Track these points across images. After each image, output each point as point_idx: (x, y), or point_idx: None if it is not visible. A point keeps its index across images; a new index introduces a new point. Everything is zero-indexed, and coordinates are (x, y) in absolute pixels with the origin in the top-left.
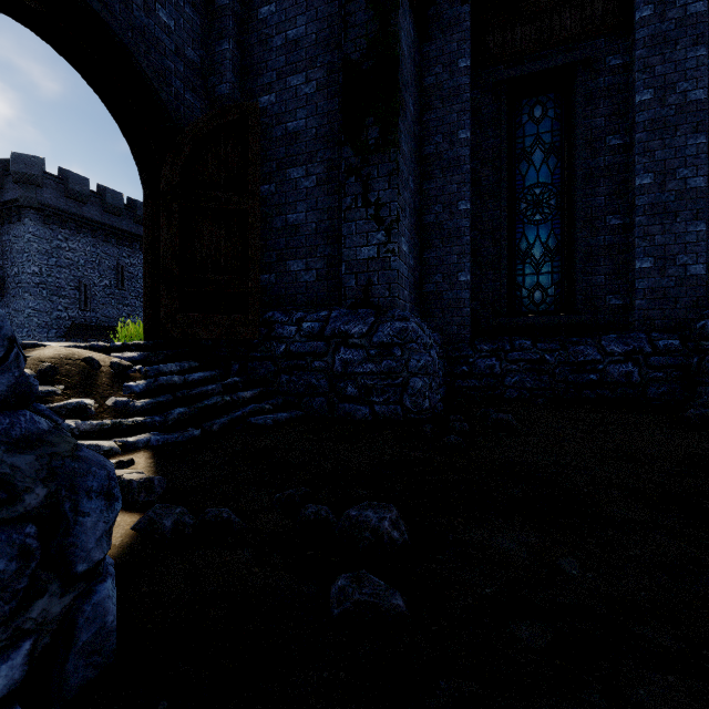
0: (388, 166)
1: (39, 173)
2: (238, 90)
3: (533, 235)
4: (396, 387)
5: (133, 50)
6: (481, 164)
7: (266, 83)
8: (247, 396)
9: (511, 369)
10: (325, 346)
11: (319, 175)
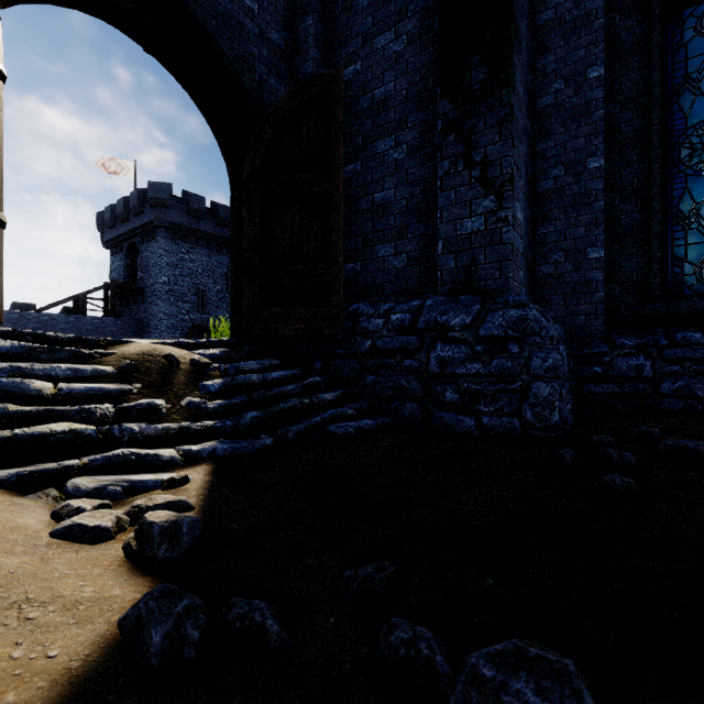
0: (498, 113)
1: (168, 197)
2: (322, 67)
3: (702, 190)
4: (511, 393)
5: (215, 34)
6: (620, 107)
7: (351, 52)
8: (328, 398)
9: (670, 371)
10: (417, 341)
11: (410, 143)
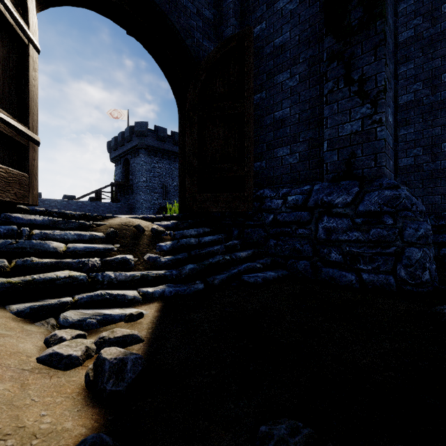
0: (373, 40)
1: (145, 130)
2: (238, 30)
3: None
4: (386, 256)
5: (168, 13)
6: None
7: (258, 16)
8: (243, 255)
9: None
10: (308, 215)
11: (301, 73)
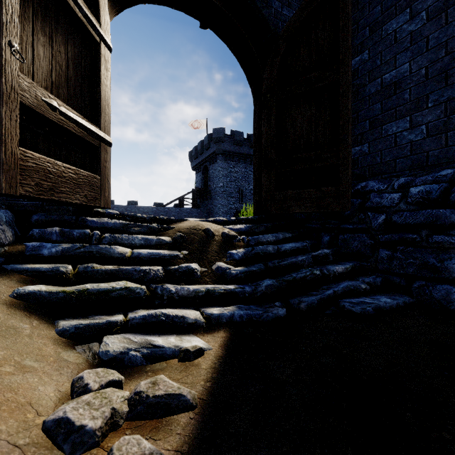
0: None
1: (222, 135)
2: None
3: None
4: None
5: None
6: None
7: None
8: (338, 270)
9: None
10: (452, 214)
11: (431, 6)
